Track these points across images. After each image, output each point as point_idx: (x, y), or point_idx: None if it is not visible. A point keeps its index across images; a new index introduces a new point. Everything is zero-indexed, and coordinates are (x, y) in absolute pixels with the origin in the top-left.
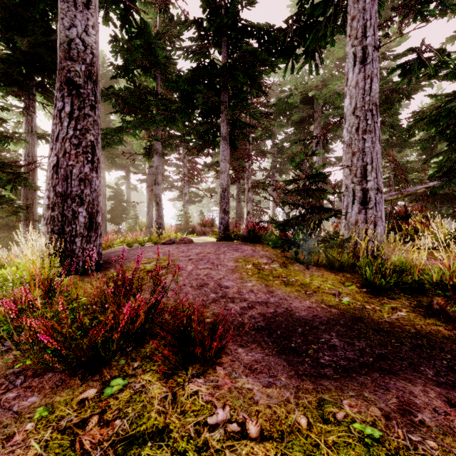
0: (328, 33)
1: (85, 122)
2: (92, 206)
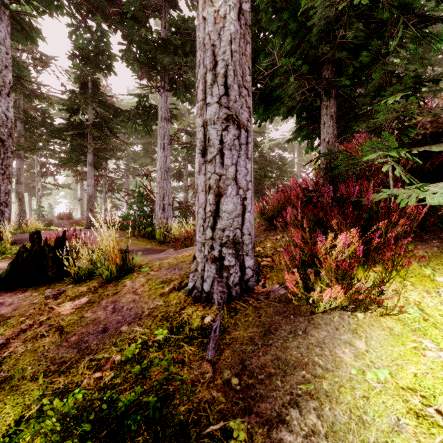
0: (152, 122)
1: (8, 161)
2: (10, 207)
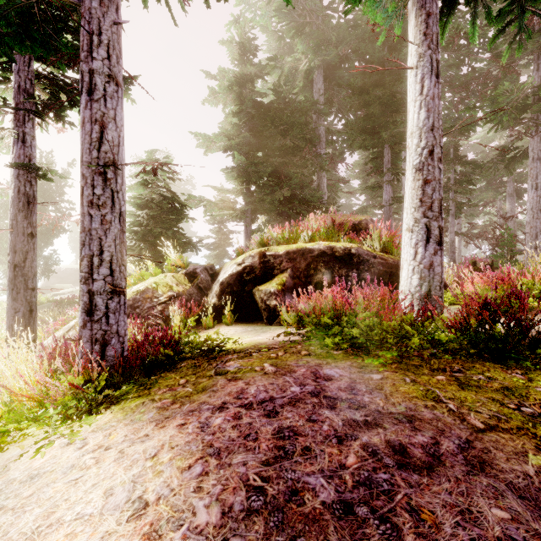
0: (518, 164)
1: None
2: None
